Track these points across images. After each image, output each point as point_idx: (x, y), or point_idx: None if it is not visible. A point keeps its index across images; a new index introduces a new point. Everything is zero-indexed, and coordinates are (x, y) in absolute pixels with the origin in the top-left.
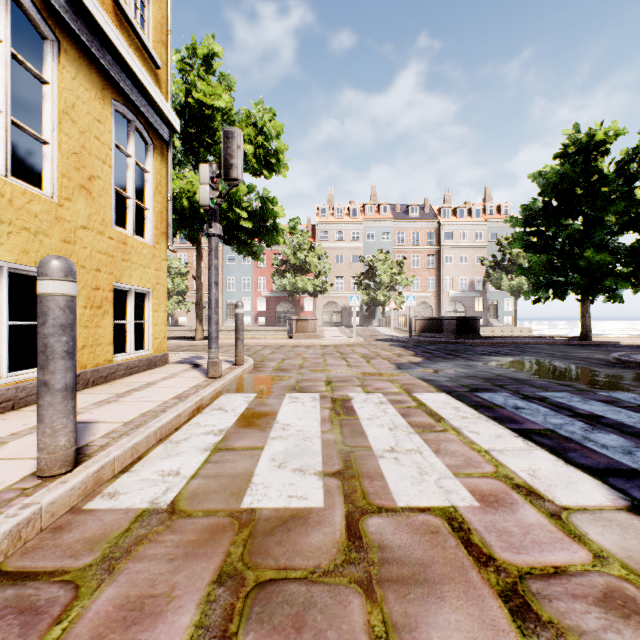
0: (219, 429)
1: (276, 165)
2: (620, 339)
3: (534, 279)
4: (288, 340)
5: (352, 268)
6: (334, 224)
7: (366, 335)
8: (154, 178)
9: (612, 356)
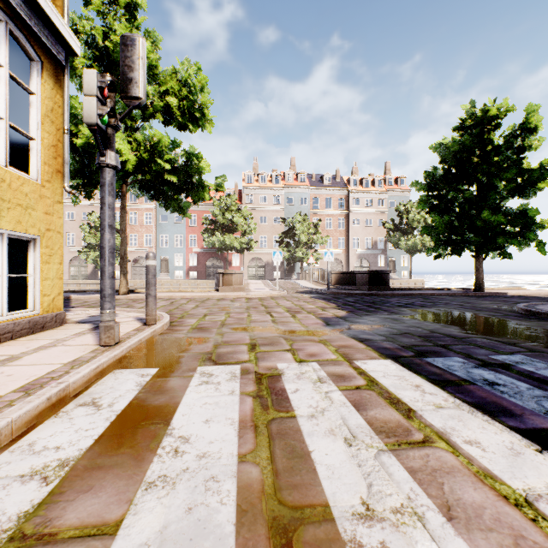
0: (60, 460)
1: (201, 120)
2: (505, 290)
3: (436, 237)
4: (214, 293)
5: (274, 228)
6: (258, 189)
7: (288, 287)
8: (42, 103)
9: (521, 307)
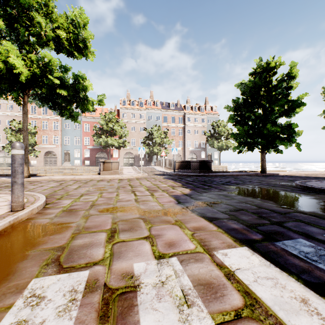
0: None
1: (84, 50)
2: (276, 172)
3: (239, 140)
4: (96, 176)
5: (140, 134)
6: (130, 109)
7: (148, 171)
8: None
9: (299, 184)
